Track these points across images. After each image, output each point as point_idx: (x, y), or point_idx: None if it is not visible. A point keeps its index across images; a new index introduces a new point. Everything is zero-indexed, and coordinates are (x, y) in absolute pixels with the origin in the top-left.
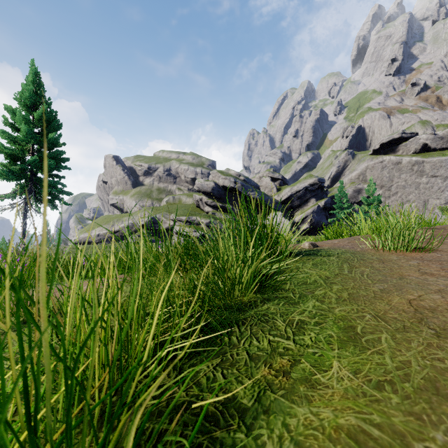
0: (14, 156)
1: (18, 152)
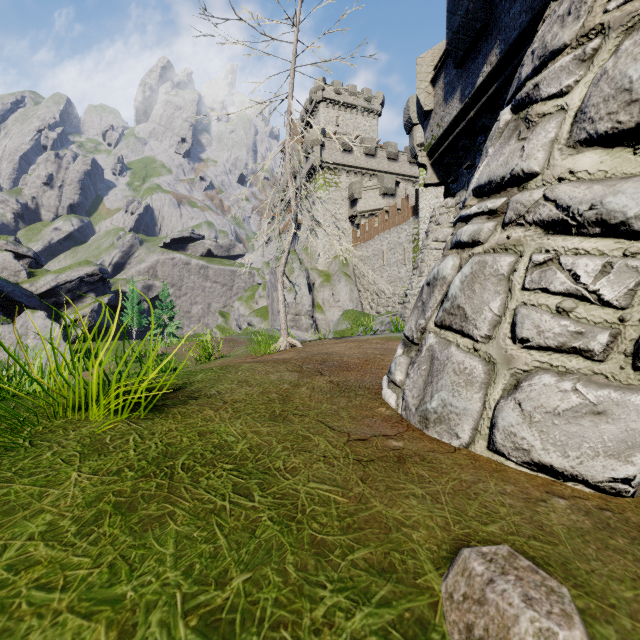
0: None
1: None
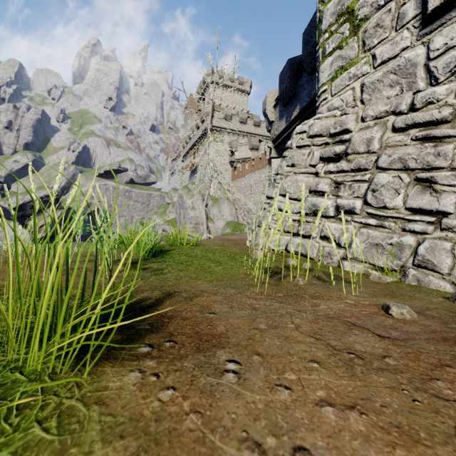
0: None
1: None
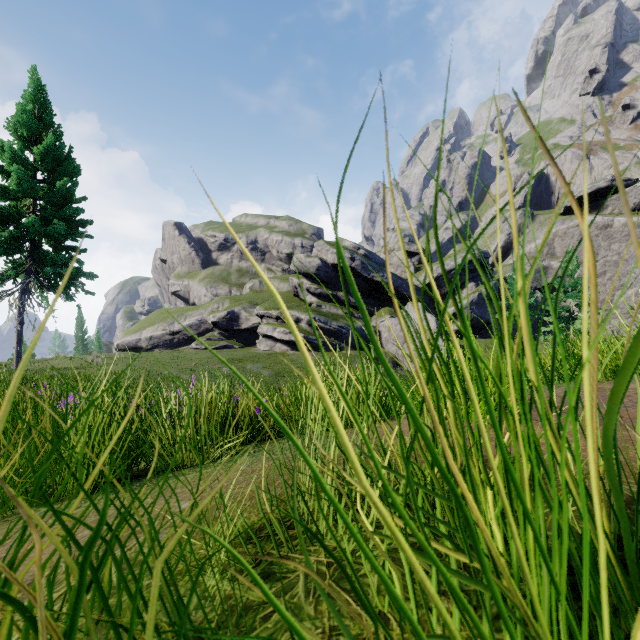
0: (3, 217)
1: (9, 210)
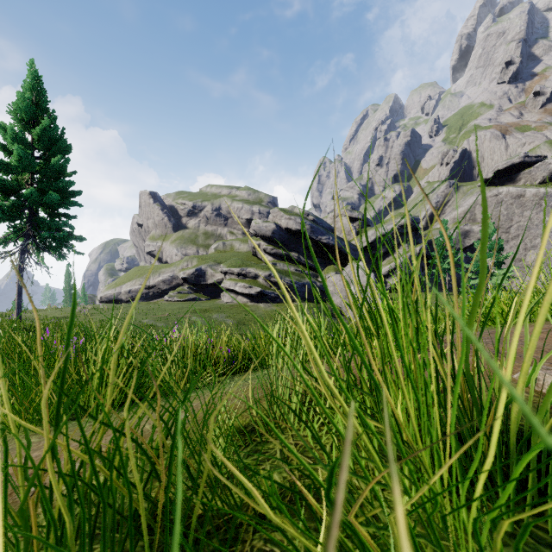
0: (6, 189)
1: (11, 183)
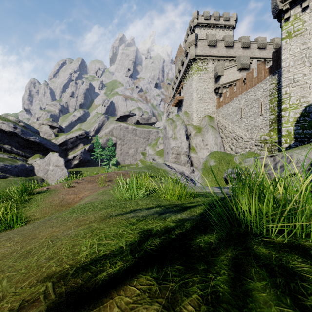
0: None
1: None
